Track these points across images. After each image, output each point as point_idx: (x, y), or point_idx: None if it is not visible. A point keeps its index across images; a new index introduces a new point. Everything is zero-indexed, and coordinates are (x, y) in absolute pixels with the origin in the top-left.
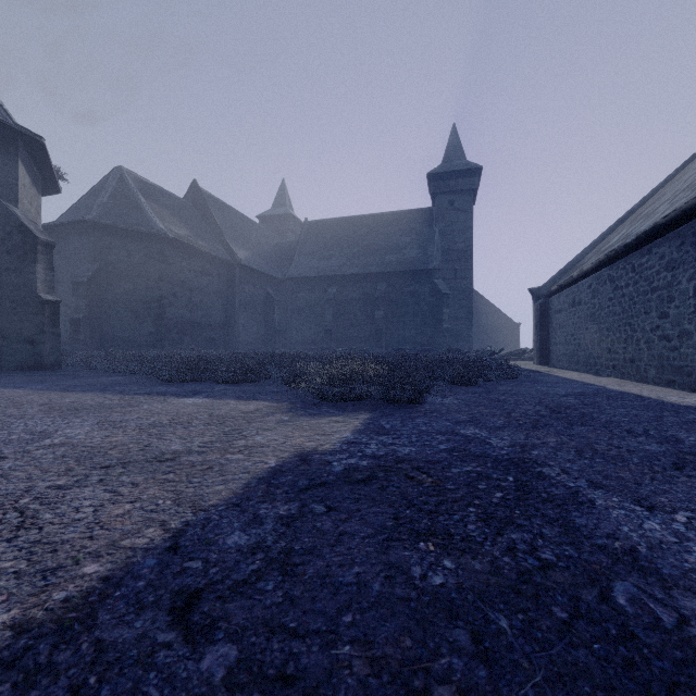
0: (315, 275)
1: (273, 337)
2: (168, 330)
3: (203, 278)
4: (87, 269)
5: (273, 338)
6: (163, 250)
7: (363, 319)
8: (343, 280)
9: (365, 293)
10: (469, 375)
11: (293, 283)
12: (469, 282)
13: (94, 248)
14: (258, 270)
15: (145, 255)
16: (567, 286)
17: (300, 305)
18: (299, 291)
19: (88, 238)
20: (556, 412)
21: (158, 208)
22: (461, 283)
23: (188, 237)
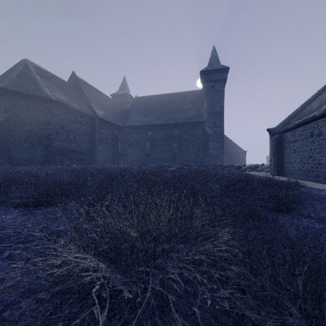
0: (140, 125)
1: (117, 158)
2: (53, 153)
3: (76, 125)
4: (0, 116)
5: (117, 158)
6: (50, 107)
7: (166, 148)
8: (155, 127)
9: (167, 134)
10: (289, 202)
11: (128, 129)
12: (222, 128)
13: (5, 104)
14: (109, 121)
15: (38, 109)
16: (304, 124)
17: (132, 140)
18: (132, 133)
19: (2, 98)
20: None
21: (48, 83)
22: (218, 129)
23: (66, 101)
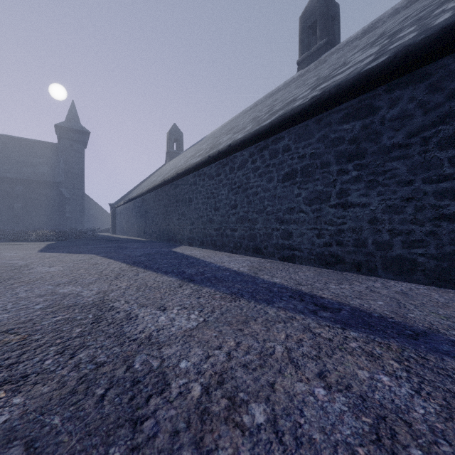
0: None
1: None
2: None
3: None
4: None
5: None
6: None
7: (2, 207)
8: None
9: (4, 190)
10: (80, 235)
11: None
12: (83, 191)
13: None
14: None
15: None
16: (119, 206)
17: None
18: None
19: None
20: (98, 240)
21: None
22: (78, 191)
23: None
